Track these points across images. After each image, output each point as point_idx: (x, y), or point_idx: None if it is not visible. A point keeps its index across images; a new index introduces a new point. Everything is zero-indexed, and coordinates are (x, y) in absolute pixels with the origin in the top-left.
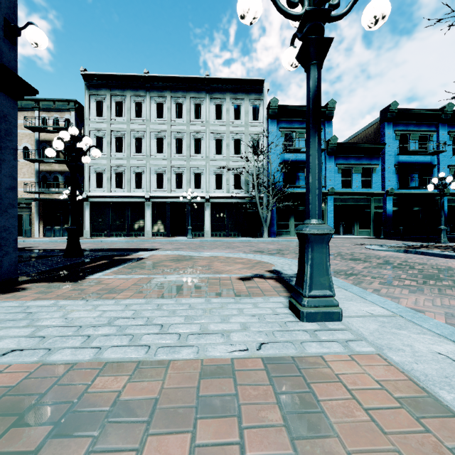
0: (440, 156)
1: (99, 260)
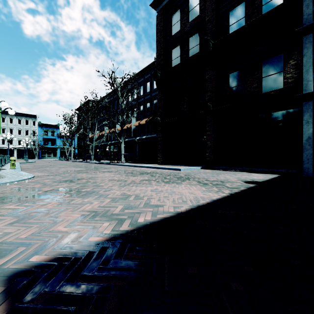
0: None
1: None
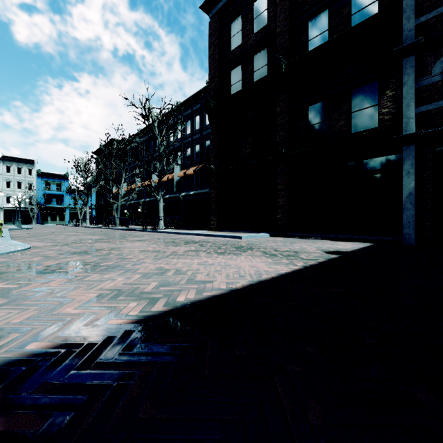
0: None
1: None
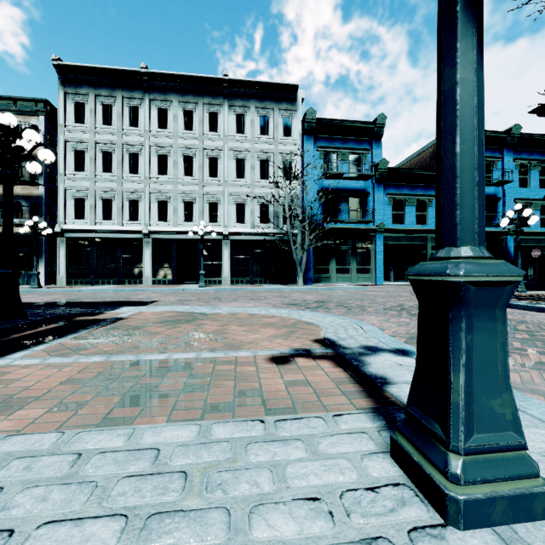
0: (505, 187)
1: (47, 323)
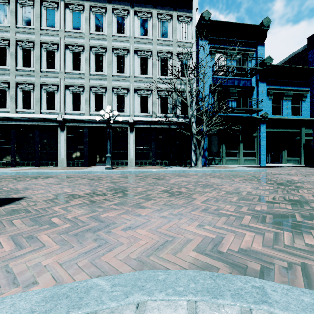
0: None
1: None
